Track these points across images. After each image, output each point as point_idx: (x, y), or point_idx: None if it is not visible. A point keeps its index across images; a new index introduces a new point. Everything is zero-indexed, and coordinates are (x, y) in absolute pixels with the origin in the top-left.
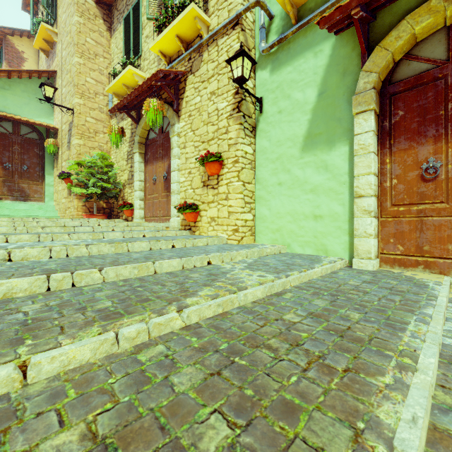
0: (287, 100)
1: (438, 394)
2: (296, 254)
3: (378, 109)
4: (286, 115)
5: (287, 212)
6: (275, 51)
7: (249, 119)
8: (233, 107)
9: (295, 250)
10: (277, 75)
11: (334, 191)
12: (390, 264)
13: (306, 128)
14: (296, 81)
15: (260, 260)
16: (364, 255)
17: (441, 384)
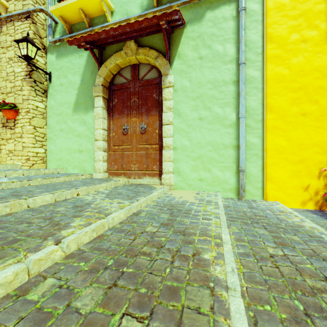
0: (65, 79)
1: (35, 207)
2: (68, 173)
3: (106, 96)
4: (65, 88)
5: (65, 148)
6: (58, 45)
7: (41, 84)
8: (26, 74)
9: (70, 171)
10: (60, 61)
11: (88, 137)
12: (112, 175)
13: (75, 98)
14: (70, 69)
15: (31, 176)
16: (98, 171)
17: (44, 205)
